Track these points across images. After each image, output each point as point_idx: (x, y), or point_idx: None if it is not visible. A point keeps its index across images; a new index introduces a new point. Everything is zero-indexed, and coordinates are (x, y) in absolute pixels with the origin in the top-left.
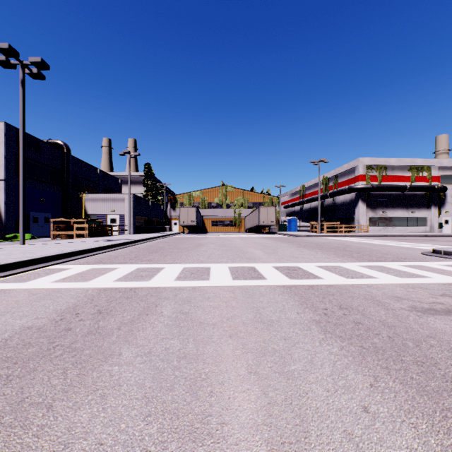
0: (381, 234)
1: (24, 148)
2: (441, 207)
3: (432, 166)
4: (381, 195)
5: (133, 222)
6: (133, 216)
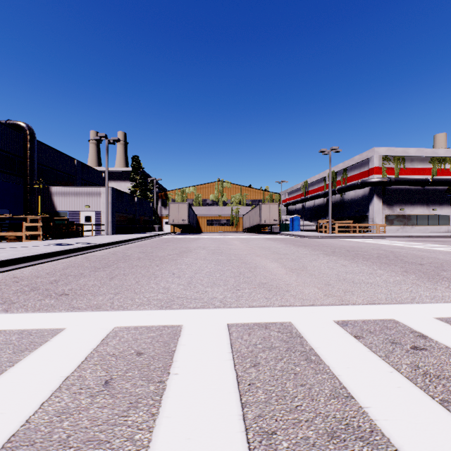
0: (406, 235)
1: None
2: None
3: None
4: (398, 191)
5: (111, 221)
6: (112, 213)
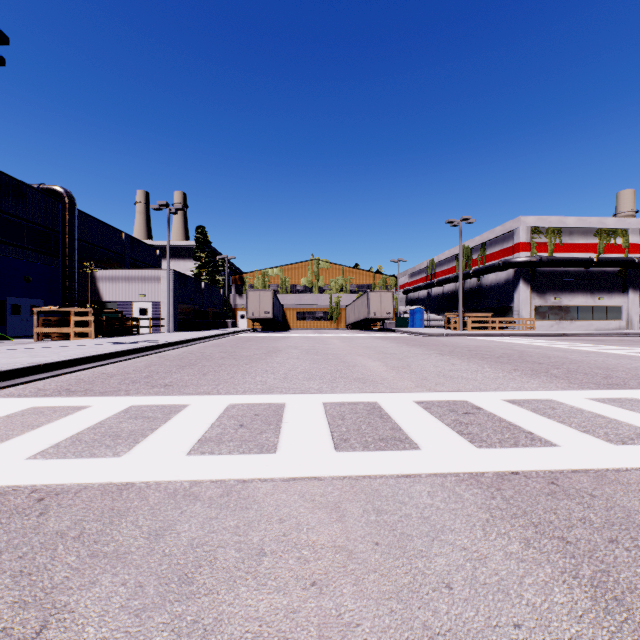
0: (558, 333)
1: None
2: None
3: (630, 229)
4: (552, 273)
5: (173, 314)
6: (174, 304)
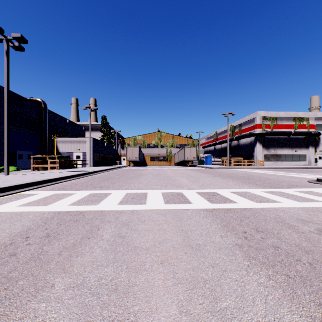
0: (273, 167)
1: (8, 102)
2: (316, 147)
3: (310, 117)
4: (272, 139)
5: (92, 158)
6: (93, 153)
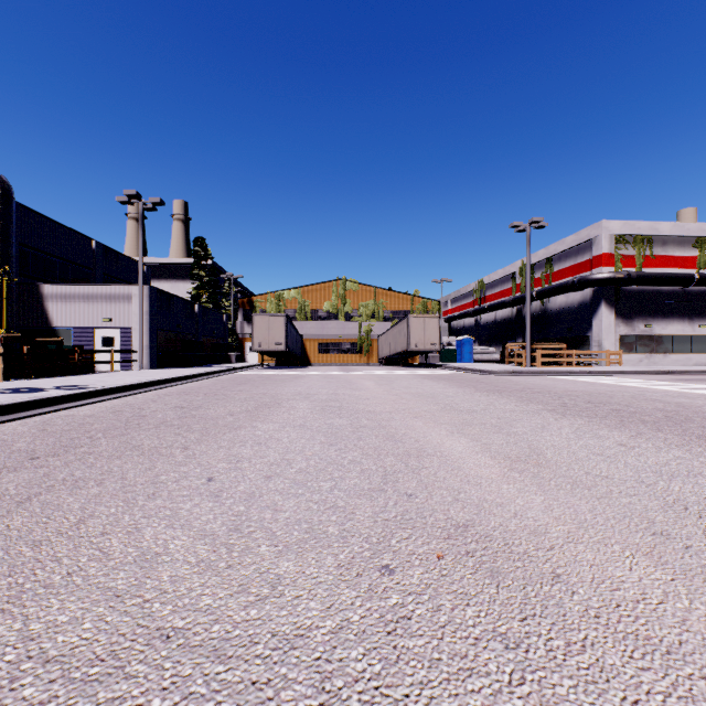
0: (663, 370)
1: None
2: None
3: None
4: (641, 294)
5: (149, 345)
6: (151, 332)
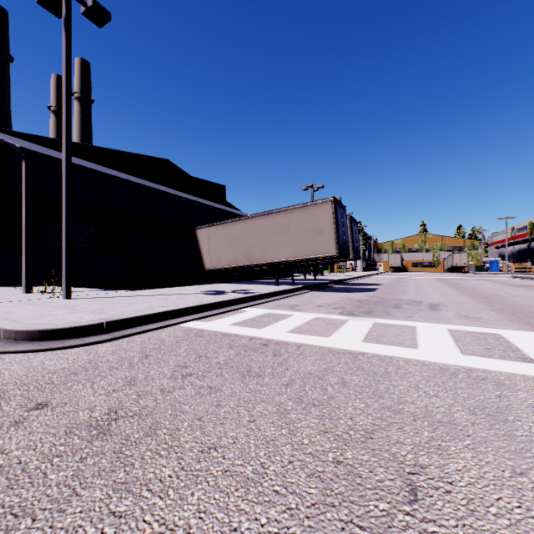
0: None
1: None
2: None
3: None
4: None
5: (362, 265)
6: (362, 261)
